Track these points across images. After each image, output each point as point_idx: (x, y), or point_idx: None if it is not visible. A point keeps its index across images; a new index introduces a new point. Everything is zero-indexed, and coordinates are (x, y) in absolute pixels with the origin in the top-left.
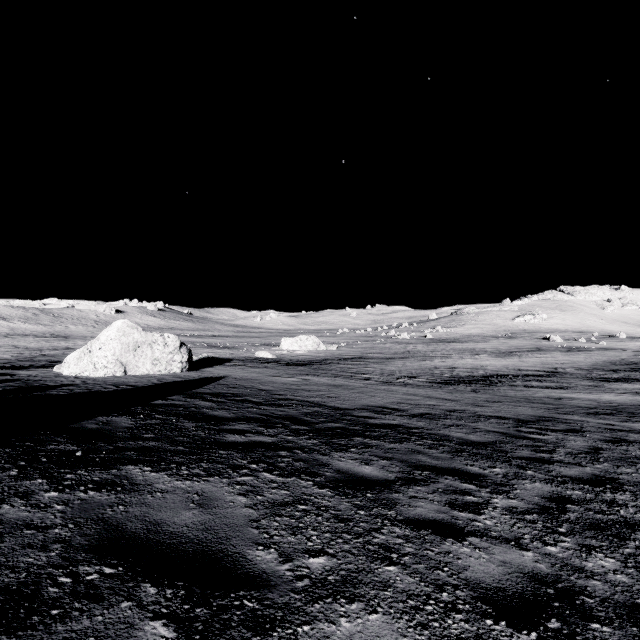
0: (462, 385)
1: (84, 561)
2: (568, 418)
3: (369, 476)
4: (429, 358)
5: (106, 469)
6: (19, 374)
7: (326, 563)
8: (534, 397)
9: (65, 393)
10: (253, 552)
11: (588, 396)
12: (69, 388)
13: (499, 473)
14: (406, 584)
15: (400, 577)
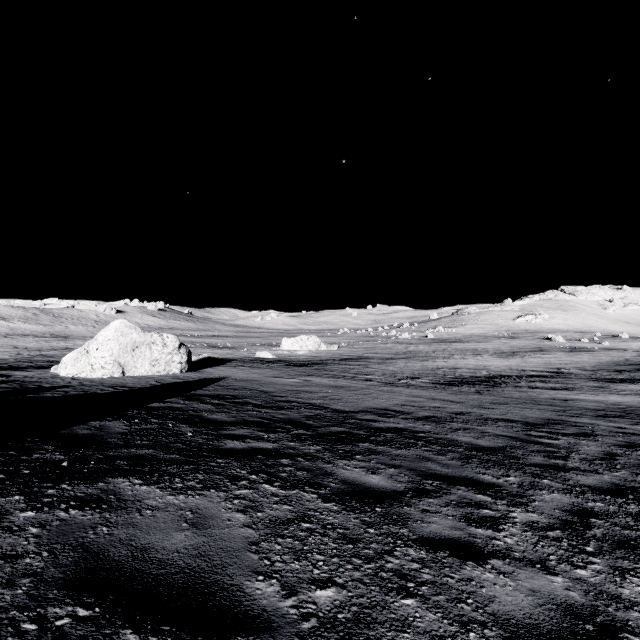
0: (466, 386)
1: (55, 600)
2: (577, 421)
3: (377, 487)
4: (431, 358)
5: (92, 482)
6: (15, 375)
7: (335, 596)
8: (540, 399)
9: (59, 395)
10: (252, 584)
11: (595, 397)
12: (64, 390)
13: (514, 482)
14: (427, 622)
15: (419, 613)
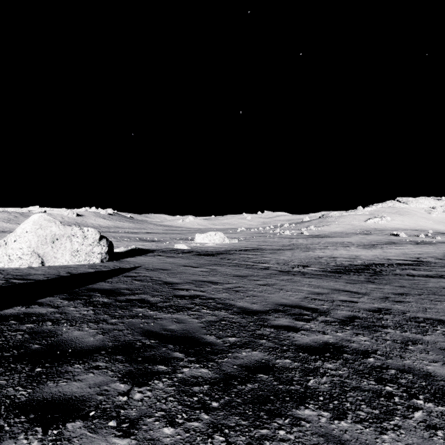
0: (353, 274)
1: None
2: None
3: None
4: (311, 249)
5: None
6: None
7: None
8: (431, 288)
9: None
10: None
11: None
12: None
13: None
14: None
15: None
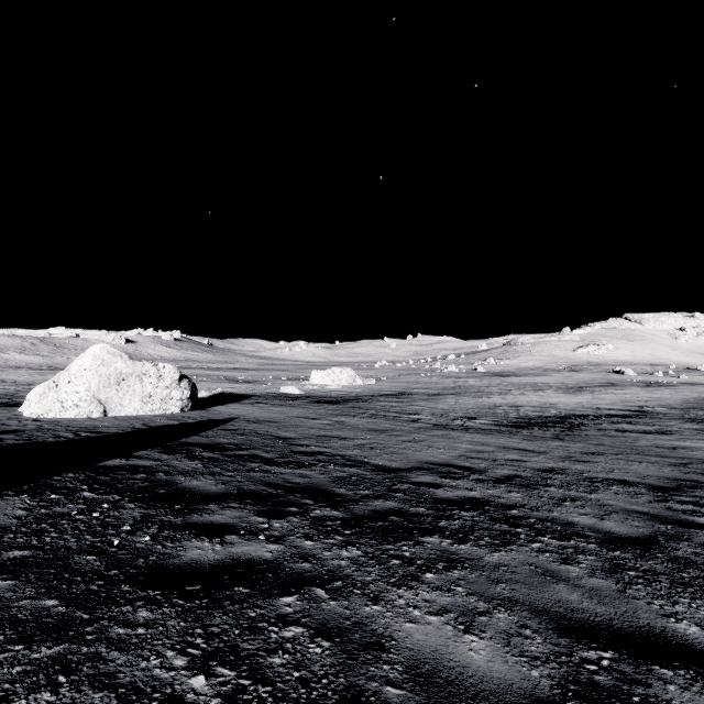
0: (537, 429)
1: None
2: None
3: (491, 687)
4: (485, 394)
5: None
6: None
7: None
8: (640, 446)
9: None
10: None
11: None
12: (1, 437)
13: None
14: None
15: None
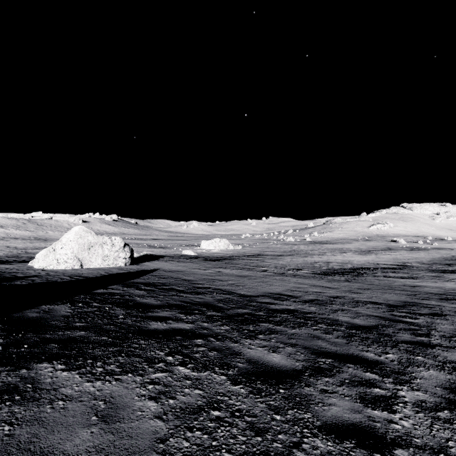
0: (337, 276)
1: None
2: (427, 303)
3: (278, 366)
4: (309, 255)
5: (16, 369)
6: None
7: None
8: (394, 285)
9: (26, 283)
10: None
11: (435, 284)
12: (32, 279)
13: (394, 359)
14: None
15: None
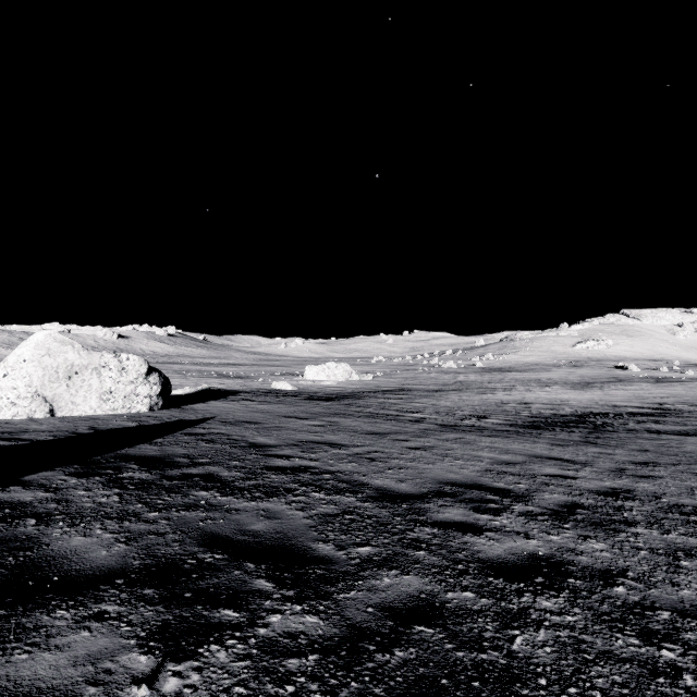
0: (560, 430)
1: None
2: None
3: None
4: (489, 390)
5: None
6: None
7: None
8: (692, 453)
9: None
10: None
11: None
12: None
13: None
14: None
15: None
